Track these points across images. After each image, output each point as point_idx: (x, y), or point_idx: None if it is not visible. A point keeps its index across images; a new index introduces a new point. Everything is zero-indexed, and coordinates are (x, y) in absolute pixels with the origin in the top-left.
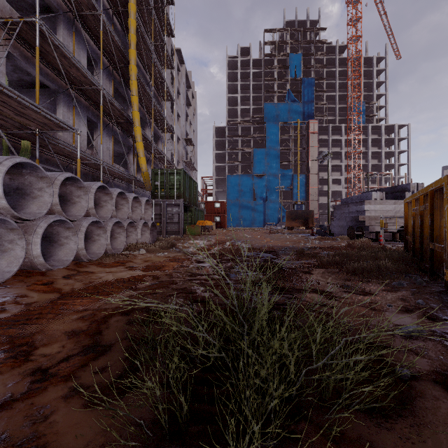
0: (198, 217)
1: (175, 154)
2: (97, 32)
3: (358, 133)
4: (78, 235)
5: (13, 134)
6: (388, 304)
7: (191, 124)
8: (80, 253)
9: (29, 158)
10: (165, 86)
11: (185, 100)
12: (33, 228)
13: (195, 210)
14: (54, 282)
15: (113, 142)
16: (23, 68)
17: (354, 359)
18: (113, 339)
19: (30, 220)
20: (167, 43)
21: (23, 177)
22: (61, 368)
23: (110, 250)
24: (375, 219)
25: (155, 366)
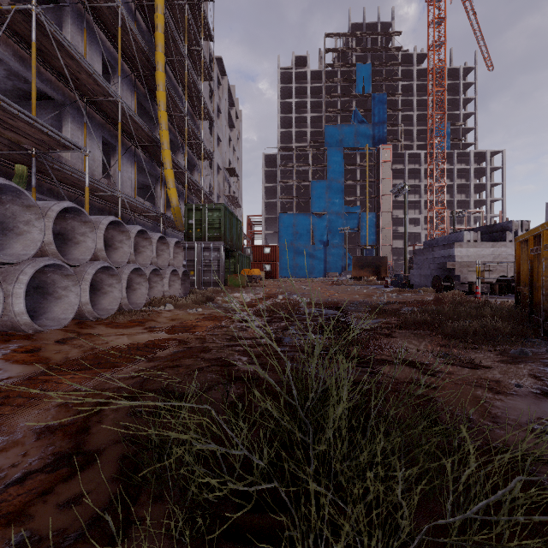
0: (243, 264)
1: (215, 187)
2: (115, 30)
3: (441, 161)
4: (80, 285)
5: (3, 155)
6: (517, 384)
7: (235, 150)
8: (83, 309)
9: (24, 187)
10: (202, 101)
11: (227, 120)
12: (14, 275)
13: (239, 256)
14: (43, 349)
15: (135, 170)
16: (19, 73)
17: (537, 519)
18: (105, 441)
19: (10, 263)
20: (205, 49)
21: (3, 206)
22: (8, 498)
23: (127, 306)
24: (468, 266)
25: (162, 493)
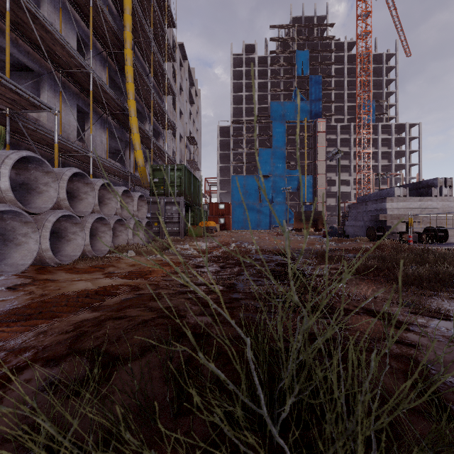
0: (201, 218)
1: (177, 152)
2: (88, 11)
3: (367, 132)
4: (40, 232)
5: None
6: None
7: (194, 122)
8: (44, 255)
9: (2, 146)
10: (166, 78)
11: (188, 97)
12: None
13: (198, 210)
14: None
15: (107, 135)
16: (0, 45)
17: None
18: None
19: None
20: (169, 35)
21: None
22: None
23: (90, 252)
24: (398, 218)
25: None
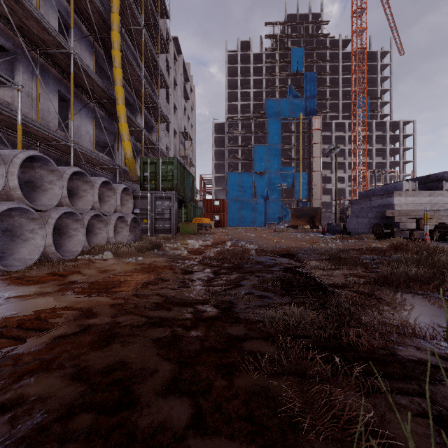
0: (195, 214)
1: (171, 148)
2: None
3: (362, 129)
4: None
5: None
6: None
7: (189, 118)
8: None
9: None
10: (158, 69)
11: (182, 92)
12: None
13: (191, 206)
14: None
15: (94, 125)
16: None
17: None
18: None
19: None
20: (162, 27)
21: None
22: None
23: (55, 255)
24: (406, 214)
25: None
